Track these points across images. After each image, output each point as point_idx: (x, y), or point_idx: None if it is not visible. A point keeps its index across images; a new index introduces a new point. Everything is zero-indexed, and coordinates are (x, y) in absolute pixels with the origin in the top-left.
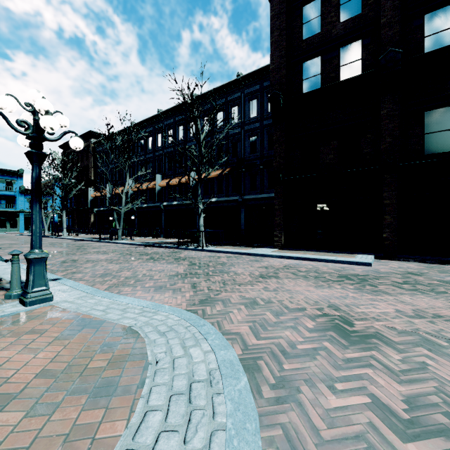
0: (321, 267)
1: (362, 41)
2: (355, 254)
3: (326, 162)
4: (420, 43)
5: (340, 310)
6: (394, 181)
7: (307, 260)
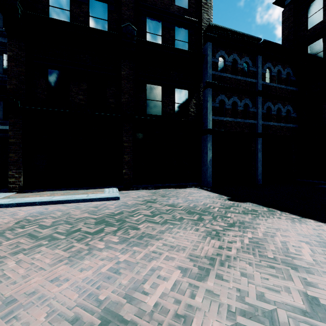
0: (73, 211)
1: (108, 5)
2: (103, 189)
3: (76, 101)
4: (145, 34)
5: (125, 325)
6: (131, 129)
7: (55, 203)
